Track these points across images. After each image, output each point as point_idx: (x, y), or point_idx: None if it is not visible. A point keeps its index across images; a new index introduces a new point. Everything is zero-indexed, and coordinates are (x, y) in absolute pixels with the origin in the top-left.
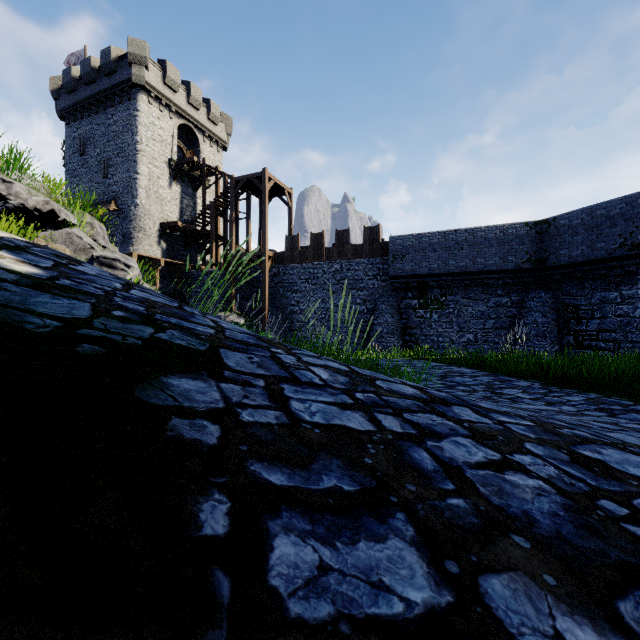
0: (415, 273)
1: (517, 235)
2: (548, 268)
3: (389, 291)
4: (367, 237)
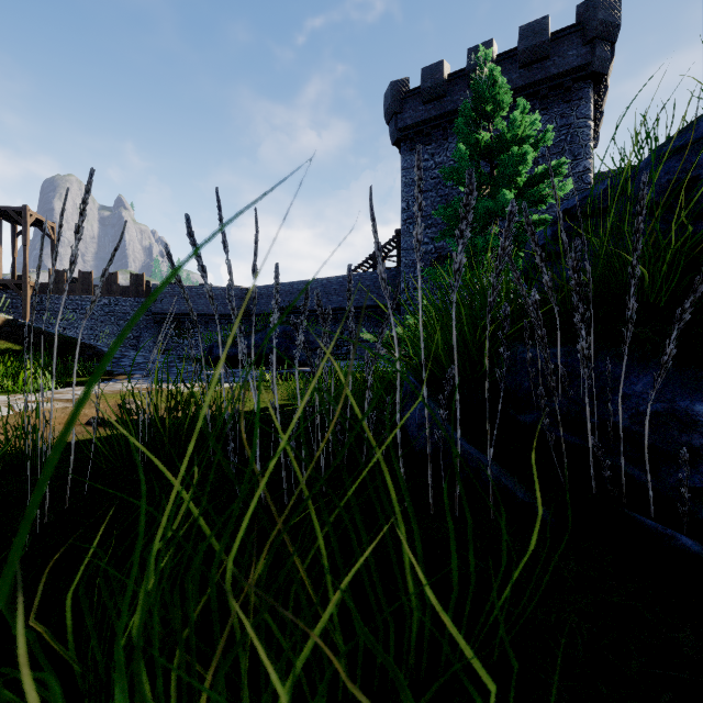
0: (172, 312)
1: (235, 294)
2: (251, 315)
3: (152, 323)
4: (134, 281)
